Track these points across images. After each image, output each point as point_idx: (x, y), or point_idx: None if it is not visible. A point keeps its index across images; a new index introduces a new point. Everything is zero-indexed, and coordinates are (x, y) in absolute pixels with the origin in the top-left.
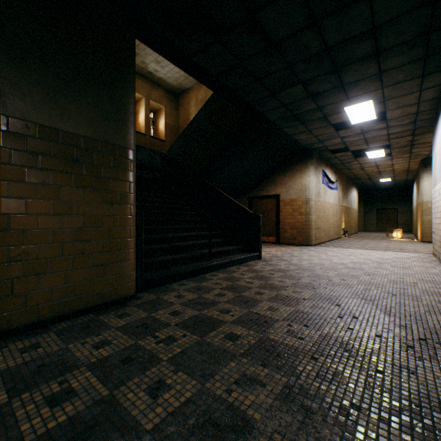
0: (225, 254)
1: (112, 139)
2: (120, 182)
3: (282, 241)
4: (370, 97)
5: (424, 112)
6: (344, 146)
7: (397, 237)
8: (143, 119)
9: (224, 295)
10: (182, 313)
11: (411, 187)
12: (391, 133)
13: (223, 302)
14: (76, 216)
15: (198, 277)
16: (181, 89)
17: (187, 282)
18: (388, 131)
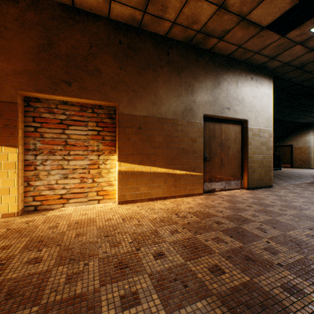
0: None
1: None
2: None
3: (294, 166)
4: None
5: None
6: None
7: None
8: None
9: None
10: None
11: None
12: None
13: None
14: None
15: None
16: None
17: None
18: None
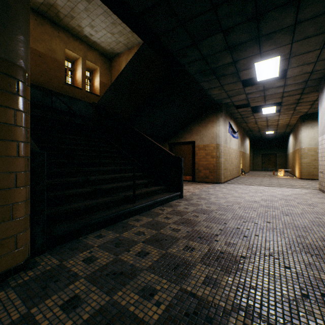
0: (150, 195)
1: None
2: None
3: (197, 179)
4: (279, 53)
5: (317, 72)
6: (247, 102)
7: (281, 175)
8: (80, 76)
9: (147, 255)
10: (83, 303)
11: (286, 138)
12: (286, 91)
13: (145, 270)
14: None
15: (119, 223)
16: (113, 54)
17: (106, 233)
18: (284, 89)
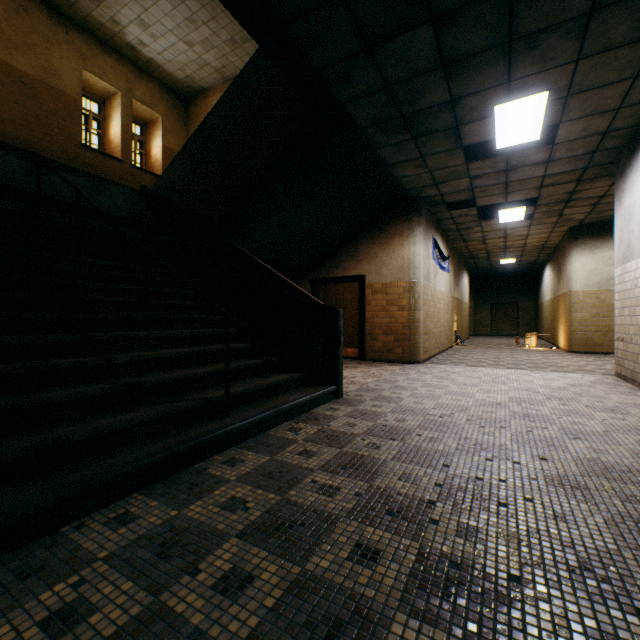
0: (266, 394)
1: None
2: None
3: (370, 355)
4: (548, 83)
5: (616, 132)
6: (471, 196)
7: (531, 345)
8: (118, 132)
9: (247, 587)
10: None
11: (538, 273)
12: (549, 174)
13: None
14: None
15: (185, 474)
16: (193, 89)
17: (143, 506)
18: (546, 169)
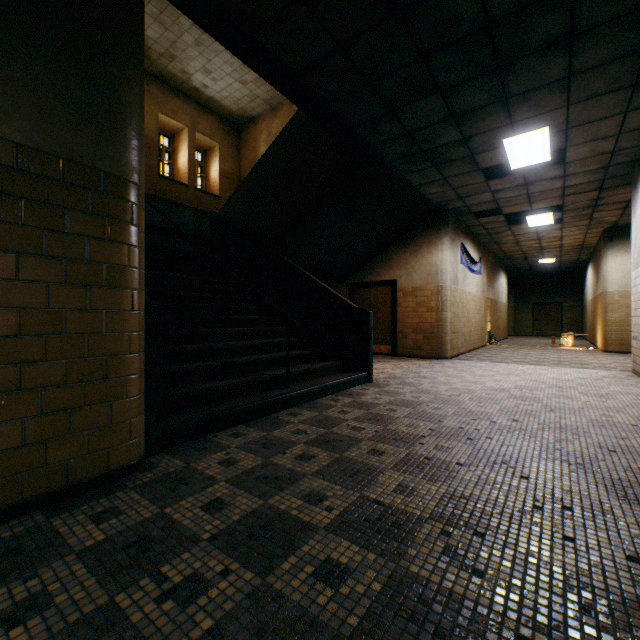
0: (313, 376)
1: (90, 158)
2: (107, 245)
3: (401, 352)
4: (546, 122)
5: (623, 151)
6: (496, 206)
7: (567, 344)
8: (185, 162)
9: (312, 459)
10: (229, 506)
11: (582, 272)
12: (568, 185)
13: (311, 475)
14: (2, 309)
15: (266, 418)
16: (245, 118)
17: (246, 430)
18: (564, 182)
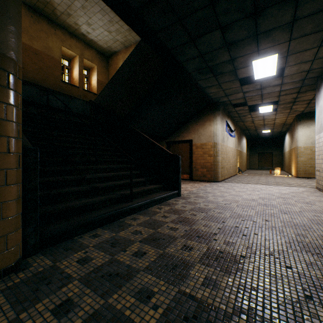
0: (147, 193)
1: None
2: None
3: (195, 178)
4: (277, 50)
5: (314, 70)
6: (244, 101)
7: (277, 173)
8: (77, 74)
9: (144, 255)
10: (76, 308)
11: (282, 137)
12: (283, 90)
13: (142, 271)
14: None
15: (116, 222)
16: (111, 52)
17: (102, 232)
18: (281, 88)
